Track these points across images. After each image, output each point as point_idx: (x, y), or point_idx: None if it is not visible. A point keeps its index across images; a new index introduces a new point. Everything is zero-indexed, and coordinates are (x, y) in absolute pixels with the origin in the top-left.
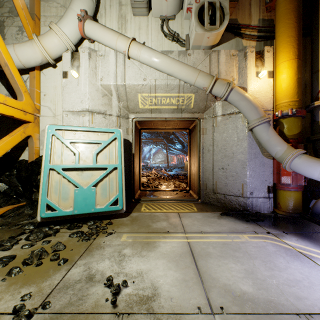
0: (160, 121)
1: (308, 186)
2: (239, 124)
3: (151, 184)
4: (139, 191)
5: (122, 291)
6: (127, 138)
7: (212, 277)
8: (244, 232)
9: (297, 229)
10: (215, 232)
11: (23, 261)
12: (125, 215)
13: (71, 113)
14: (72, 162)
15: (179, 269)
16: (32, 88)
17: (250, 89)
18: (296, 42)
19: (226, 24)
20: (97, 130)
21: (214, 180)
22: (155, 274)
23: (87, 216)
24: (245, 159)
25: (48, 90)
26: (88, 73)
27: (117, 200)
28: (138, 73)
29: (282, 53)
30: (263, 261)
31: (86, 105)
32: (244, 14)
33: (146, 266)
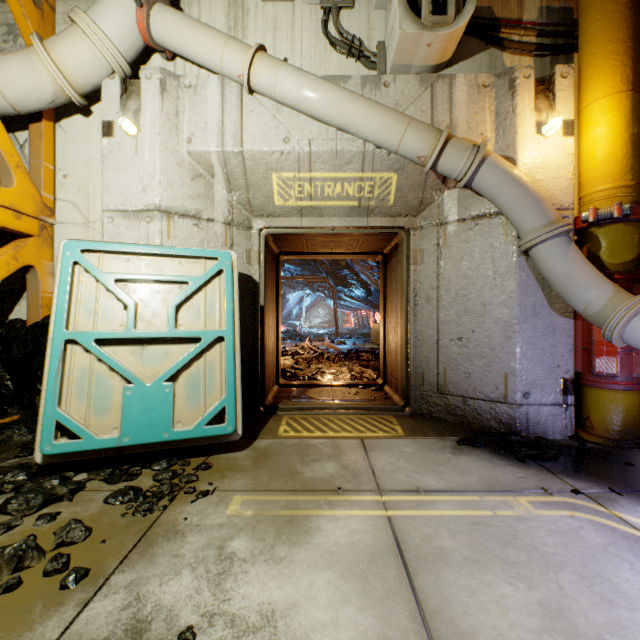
0: (320, 236)
1: None
2: (497, 241)
3: (301, 371)
4: (275, 388)
5: None
6: (248, 273)
7: (458, 630)
8: (519, 489)
9: None
10: (451, 491)
11: None
12: (242, 444)
13: (122, 215)
14: (121, 325)
15: (371, 603)
16: (35, 161)
17: (522, 161)
18: (629, 53)
19: (471, 13)
20: (179, 253)
21: (441, 365)
22: (309, 618)
23: (154, 449)
24: (512, 319)
25: (73, 165)
26: (159, 125)
27: (223, 411)
28: (271, 127)
29: (595, 79)
30: (582, 577)
31: (155, 198)
32: None
33: (286, 593)
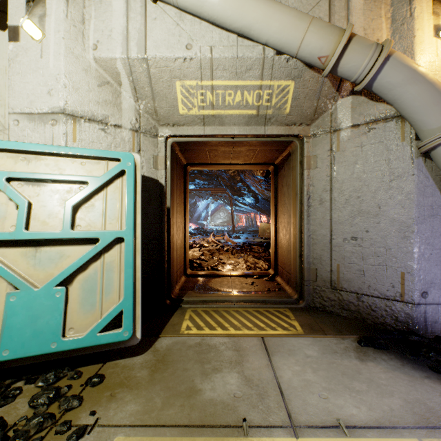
0: (221, 145)
1: None
2: (393, 143)
3: (206, 262)
4: (183, 278)
5: None
6: (154, 177)
7: None
8: None
9: None
10: (379, 426)
11: None
12: (143, 345)
13: (27, 117)
14: (11, 225)
15: None
16: None
17: (421, 63)
18: None
19: None
20: (79, 153)
21: (334, 263)
22: None
23: (41, 359)
24: (410, 219)
25: None
26: (63, 29)
27: (121, 314)
28: (174, 34)
29: None
30: None
31: (60, 101)
32: None
33: None
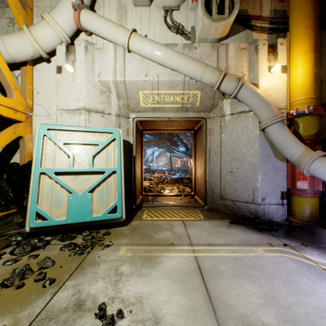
0: (163, 121)
1: (324, 192)
2: (249, 124)
3: (153, 188)
4: (140, 196)
5: (116, 325)
6: (127, 139)
7: (226, 304)
8: (258, 244)
9: (317, 240)
10: (225, 244)
11: (2, 282)
12: (125, 223)
13: (66, 111)
14: (66, 165)
15: (186, 293)
16: (23, 85)
17: (261, 85)
18: (313, 33)
19: (236, 13)
20: (94, 130)
21: (222, 185)
22: (157, 299)
23: (82, 225)
24: (256, 162)
25: (42, 87)
26: (84, 68)
27: (115, 207)
28: (139, 68)
29: (297, 45)
30: (285, 282)
31: (82, 103)
32: (255, 5)
33: (147, 289)
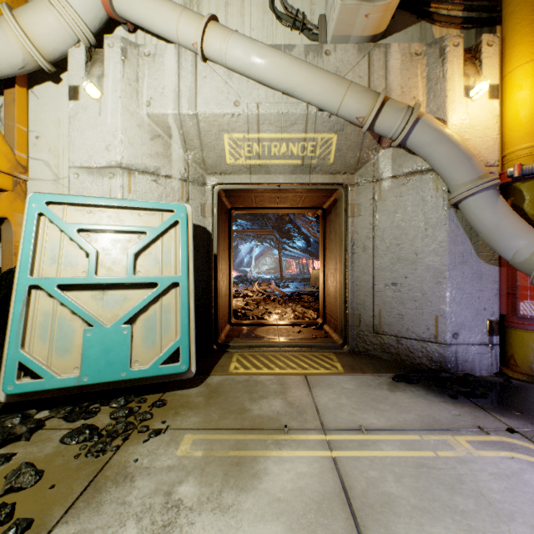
0: (267, 192)
1: None
2: (428, 195)
3: (251, 312)
4: (228, 327)
5: None
6: (202, 224)
7: None
8: (456, 428)
9: None
10: (392, 429)
11: None
12: (196, 381)
13: (87, 171)
14: (83, 271)
15: None
16: (9, 123)
17: (452, 121)
18: None
19: None
20: (138, 206)
21: (376, 308)
22: None
23: (112, 387)
24: (442, 266)
25: (45, 127)
26: (120, 89)
27: (177, 351)
28: (223, 91)
29: (519, 46)
30: None
31: (117, 155)
32: None
33: None
